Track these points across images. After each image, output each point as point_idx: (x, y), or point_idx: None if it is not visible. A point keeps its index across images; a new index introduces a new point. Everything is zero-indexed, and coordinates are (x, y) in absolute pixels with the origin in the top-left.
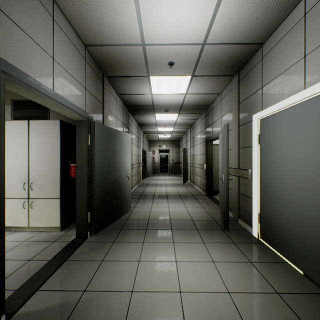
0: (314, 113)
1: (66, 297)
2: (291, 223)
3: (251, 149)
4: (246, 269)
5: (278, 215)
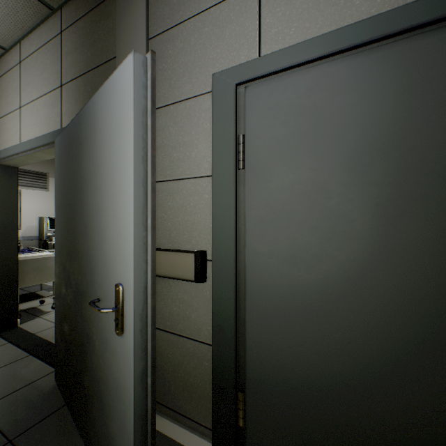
0: None
1: None
2: None
3: None
4: None
5: None
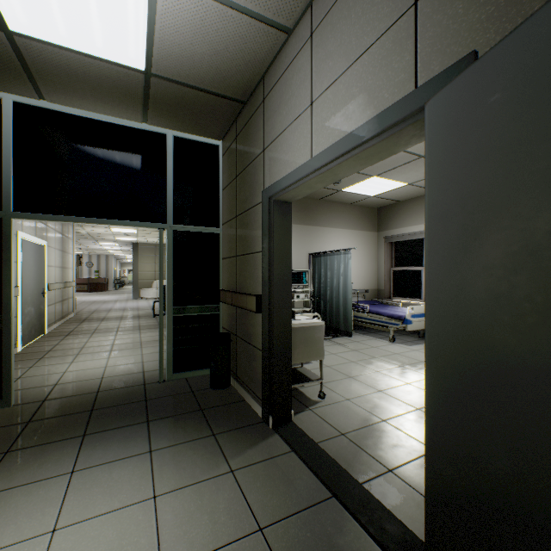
0: None
1: (247, 457)
2: None
3: None
4: None
5: None
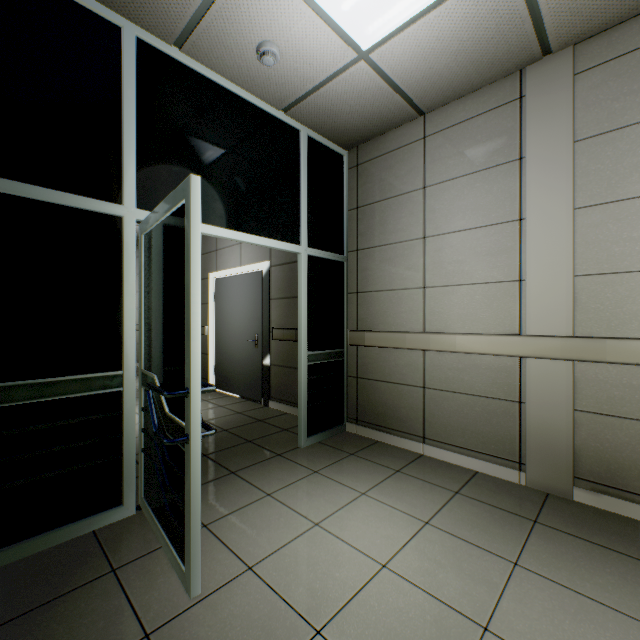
0: (245, 285)
1: None
2: (234, 364)
3: (208, 306)
4: (202, 403)
5: (227, 361)
